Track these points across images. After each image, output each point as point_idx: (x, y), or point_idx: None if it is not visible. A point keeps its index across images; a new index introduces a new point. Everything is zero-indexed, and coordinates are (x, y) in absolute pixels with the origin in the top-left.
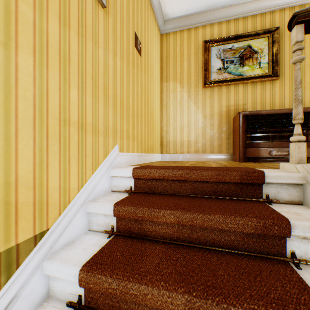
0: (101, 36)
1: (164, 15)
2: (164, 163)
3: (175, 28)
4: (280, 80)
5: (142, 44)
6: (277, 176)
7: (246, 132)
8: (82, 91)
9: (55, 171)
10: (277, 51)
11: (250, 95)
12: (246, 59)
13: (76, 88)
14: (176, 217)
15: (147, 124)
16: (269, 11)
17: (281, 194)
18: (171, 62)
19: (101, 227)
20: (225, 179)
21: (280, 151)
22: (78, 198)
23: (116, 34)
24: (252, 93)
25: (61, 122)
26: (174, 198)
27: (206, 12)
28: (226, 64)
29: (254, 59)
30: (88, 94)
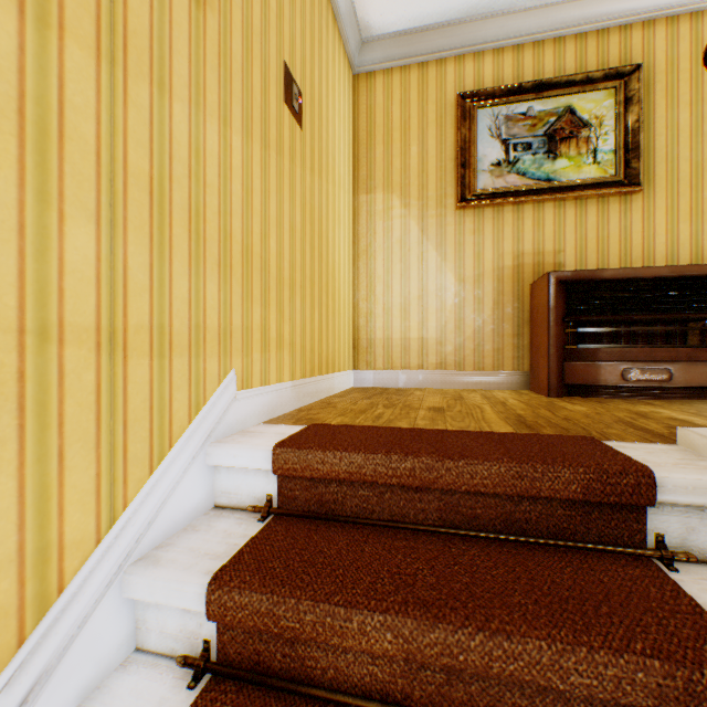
0: (182, 66)
1: (363, 26)
2: (363, 404)
3: (389, 60)
4: (645, 194)
5: (306, 96)
6: (692, 486)
7: (566, 323)
8: (113, 231)
9: (0, 504)
10: (638, 122)
11: (572, 228)
12: (562, 141)
13: (88, 222)
14: (400, 637)
15: (320, 301)
16: (618, 26)
17: (699, 535)
18: (378, 145)
19: (173, 643)
20: (541, 491)
21: (650, 371)
22: (97, 564)
23: (231, 64)
24: (576, 225)
25: (28, 336)
26: (392, 543)
27: (465, 24)
28: (515, 152)
29: (581, 142)
30: (136, 238)
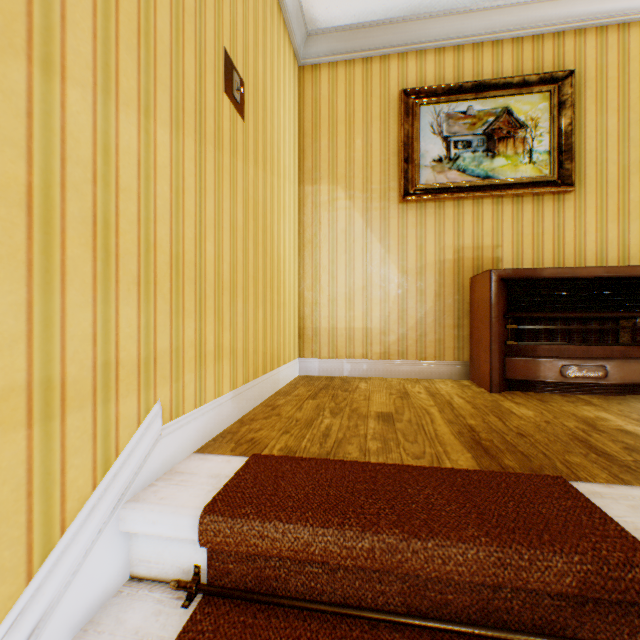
0: (82, 41)
1: (308, 19)
2: (309, 408)
3: (334, 53)
4: (576, 194)
5: (249, 85)
6: None
7: (506, 319)
8: None
9: None
10: (571, 125)
11: (509, 225)
12: (500, 140)
13: None
14: None
15: (264, 297)
16: (552, 33)
17: None
18: (324, 136)
19: None
20: (528, 582)
21: (587, 368)
22: None
23: (156, 45)
24: (513, 221)
25: None
26: None
27: (409, 22)
28: (455, 150)
29: (517, 142)
30: (2, 271)
